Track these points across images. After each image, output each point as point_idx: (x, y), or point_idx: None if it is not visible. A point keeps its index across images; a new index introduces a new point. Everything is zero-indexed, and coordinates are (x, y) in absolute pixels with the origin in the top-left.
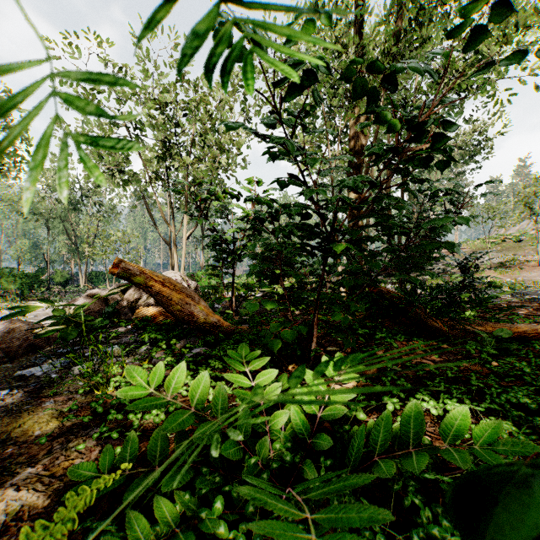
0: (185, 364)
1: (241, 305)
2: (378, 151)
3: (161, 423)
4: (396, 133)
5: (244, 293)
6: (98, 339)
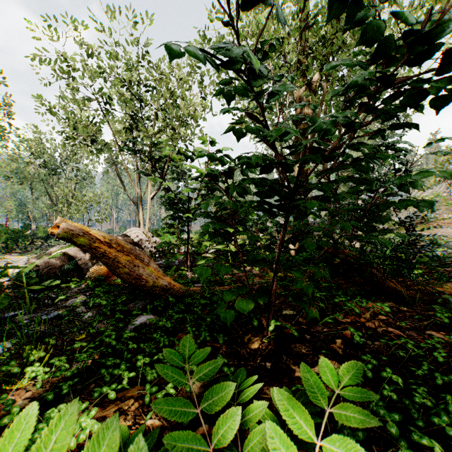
0: (76, 406)
1: (197, 259)
2: (370, 74)
3: (72, 450)
4: (384, 60)
5: (198, 250)
6: (44, 302)
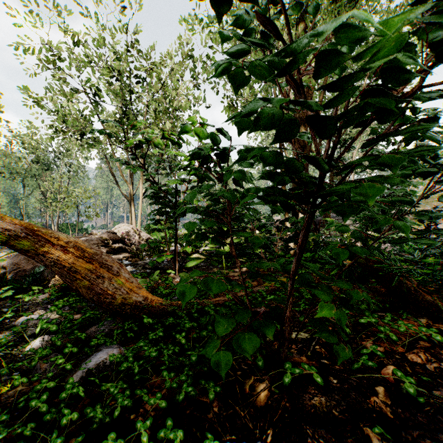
0: None
1: None
2: None
3: None
4: None
5: (187, 250)
6: None
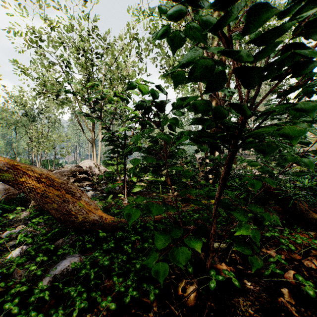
0: None
1: None
2: None
3: None
4: None
5: (133, 179)
6: None
